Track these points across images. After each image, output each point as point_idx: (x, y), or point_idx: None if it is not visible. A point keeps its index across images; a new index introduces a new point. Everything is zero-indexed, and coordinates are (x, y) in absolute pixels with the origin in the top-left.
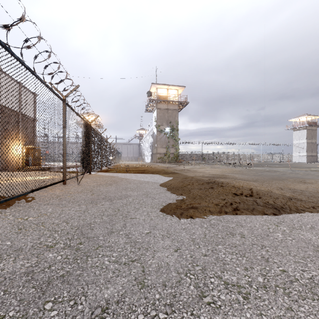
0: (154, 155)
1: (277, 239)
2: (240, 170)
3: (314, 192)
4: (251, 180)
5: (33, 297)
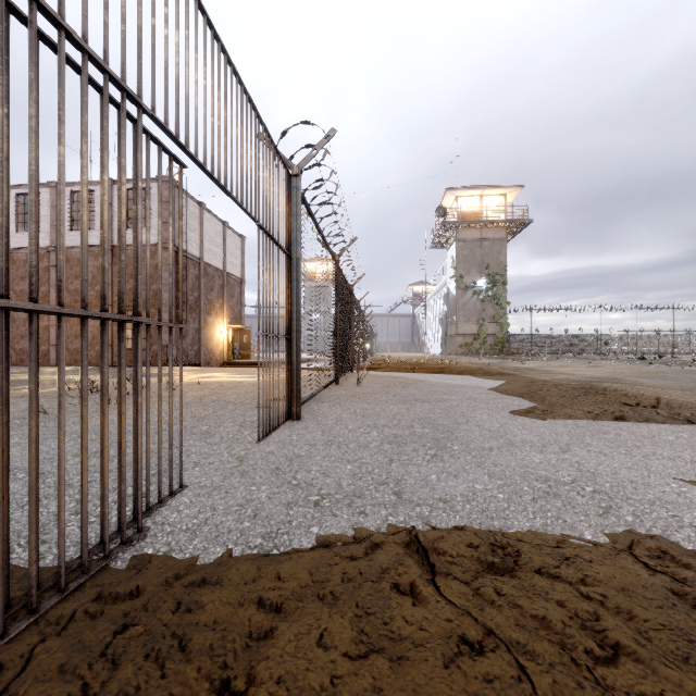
0: (450, 339)
1: (663, 440)
2: (661, 371)
3: None
4: (676, 388)
5: (433, 442)
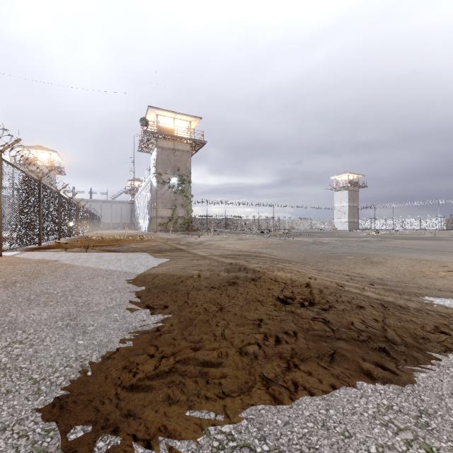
0: (153, 219)
1: None
2: (279, 242)
3: (397, 280)
4: (297, 260)
5: None
